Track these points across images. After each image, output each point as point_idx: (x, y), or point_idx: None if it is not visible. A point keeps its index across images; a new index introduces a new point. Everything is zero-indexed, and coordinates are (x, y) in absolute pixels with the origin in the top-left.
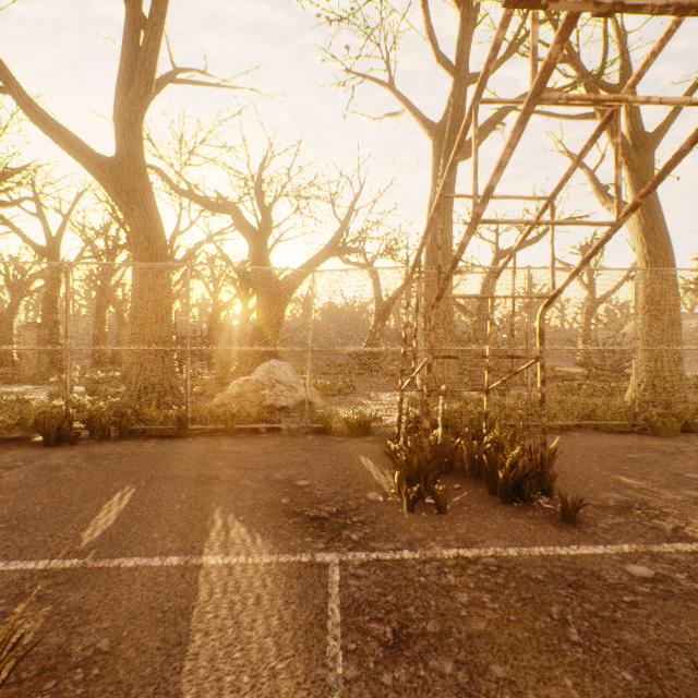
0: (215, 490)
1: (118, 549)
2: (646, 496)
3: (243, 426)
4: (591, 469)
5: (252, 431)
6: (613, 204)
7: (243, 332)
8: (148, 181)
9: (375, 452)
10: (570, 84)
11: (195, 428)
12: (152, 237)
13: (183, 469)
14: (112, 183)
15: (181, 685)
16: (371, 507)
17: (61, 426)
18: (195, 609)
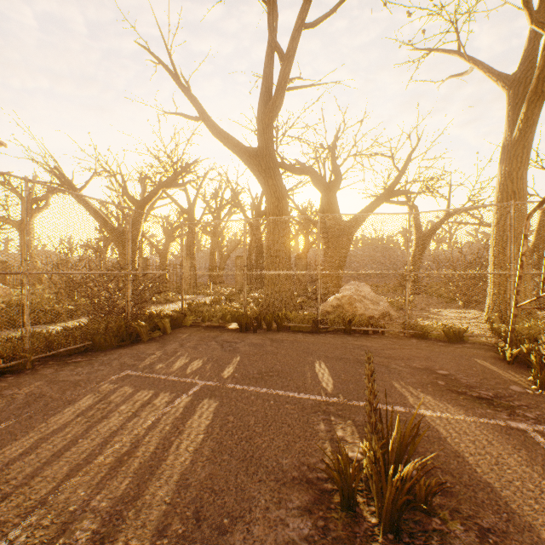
0: (378, 369)
1: (354, 396)
2: None
3: (357, 329)
4: None
5: (363, 332)
6: None
7: (356, 261)
8: (276, 161)
9: (483, 356)
10: None
11: (323, 327)
12: (279, 198)
13: (341, 354)
14: (256, 166)
15: (484, 478)
16: (523, 397)
17: (246, 321)
18: (447, 439)
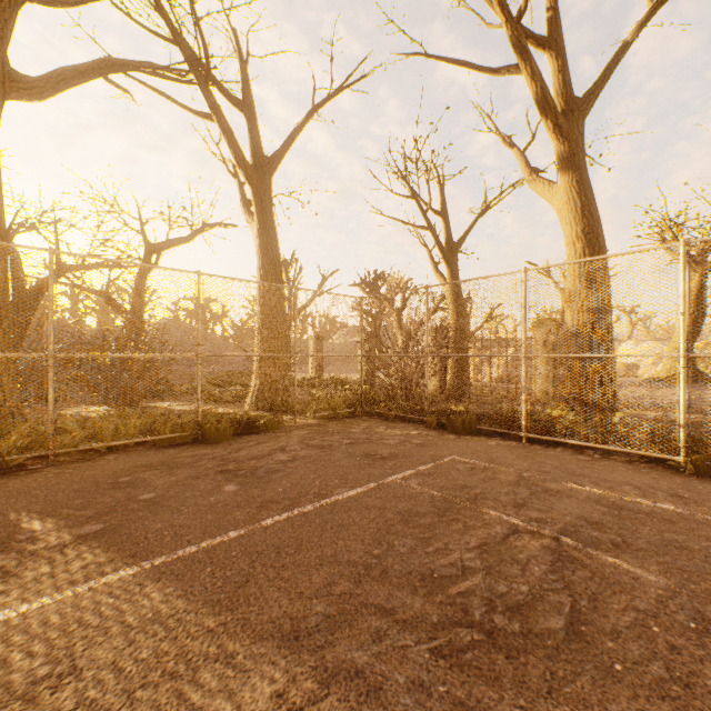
0: None
1: None
2: (4, 554)
3: None
4: (14, 517)
5: None
6: (249, 217)
7: None
8: None
9: None
10: (170, 66)
11: None
12: None
13: None
14: None
15: None
16: None
17: None
18: None
